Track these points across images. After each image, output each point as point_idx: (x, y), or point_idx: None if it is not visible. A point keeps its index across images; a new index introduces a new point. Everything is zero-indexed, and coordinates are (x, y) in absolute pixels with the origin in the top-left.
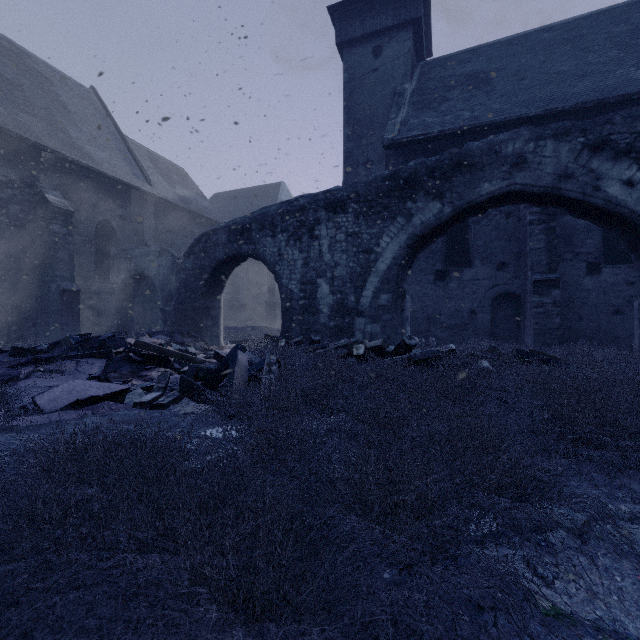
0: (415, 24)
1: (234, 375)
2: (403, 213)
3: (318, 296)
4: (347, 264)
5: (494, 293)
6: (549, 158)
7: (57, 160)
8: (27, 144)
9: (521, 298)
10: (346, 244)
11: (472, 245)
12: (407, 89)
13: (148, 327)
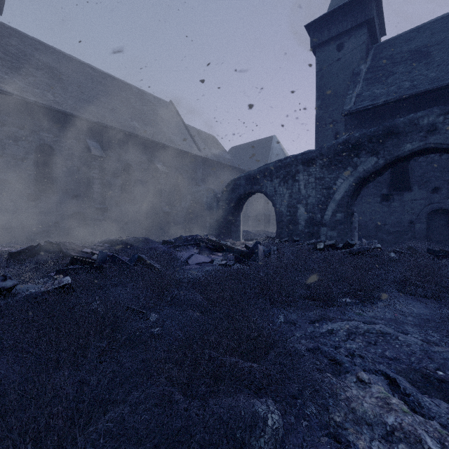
0: (369, 22)
1: (258, 255)
2: (351, 165)
3: (298, 214)
4: (315, 196)
5: (429, 209)
6: None
7: (160, 146)
8: (149, 141)
9: None
10: (315, 184)
11: (411, 175)
12: (362, 69)
13: (199, 230)
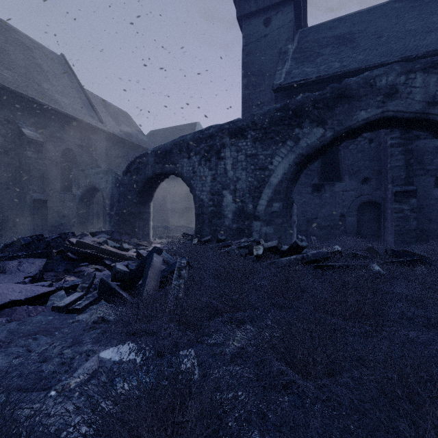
0: (296, 0)
1: (146, 280)
2: (292, 137)
3: (223, 204)
4: (246, 179)
5: (359, 201)
6: (419, 88)
7: (32, 104)
8: (9, 92)
9: (381, 205)
10: (245, 163)
11: (341, 164)
12: (290, 48)
13: (100, 226)
